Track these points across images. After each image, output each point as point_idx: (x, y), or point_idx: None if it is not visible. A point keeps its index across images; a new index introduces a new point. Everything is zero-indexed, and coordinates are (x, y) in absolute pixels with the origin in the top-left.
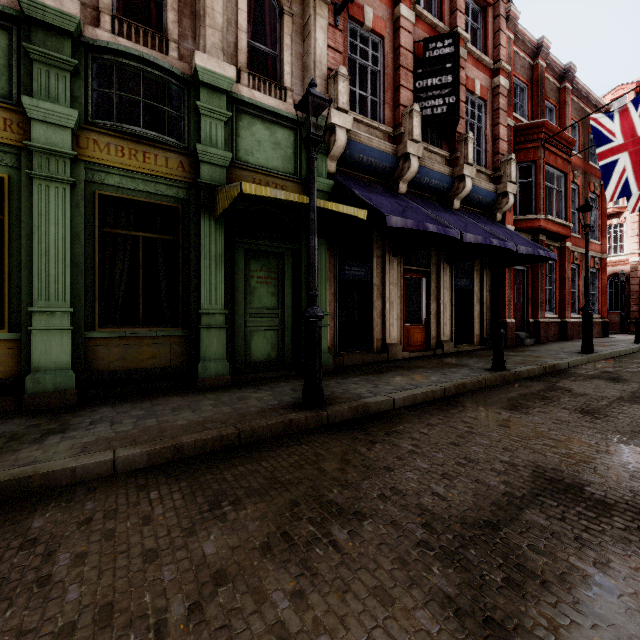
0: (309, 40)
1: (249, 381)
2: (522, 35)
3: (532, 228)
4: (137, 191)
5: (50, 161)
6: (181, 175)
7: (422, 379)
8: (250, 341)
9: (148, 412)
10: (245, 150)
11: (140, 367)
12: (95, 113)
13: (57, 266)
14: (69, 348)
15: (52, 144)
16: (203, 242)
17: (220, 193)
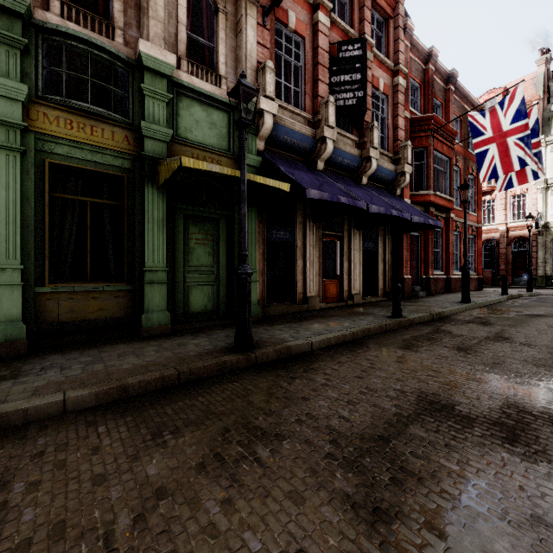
0: (241, 36)
1: (188, 329)
2: (416, 44)
3: (424, 202)
4: (85, 160)
5: (1, 130)
6: (126, 148)
7: (335, 325)
8: (189, 295)
9: (96, 358)
10: (185, 128)
11: (88, 318)
12: (44, 88)
13: (8, 227)
14: (19, 302)
15: (3, 115)
16: (146, 207)
17: (162, 165)
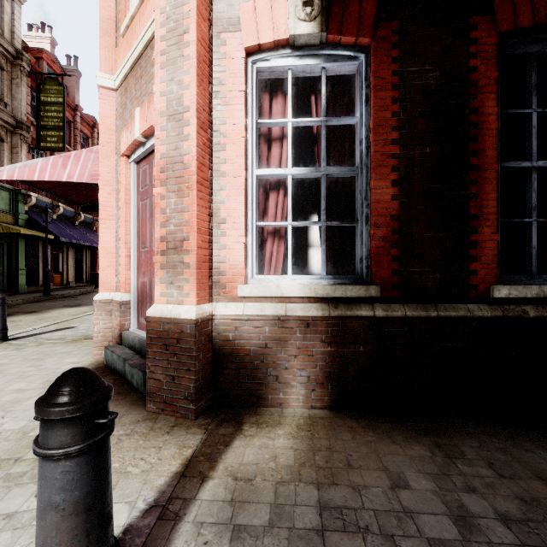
0: (18, 157)
1: None
2: None
3: None
4: None
5: None
6: None
7: (73, 291)
8: None
9: None
10: None
11: None
12: None
13: None
14: None
15: None
16: None
17: None
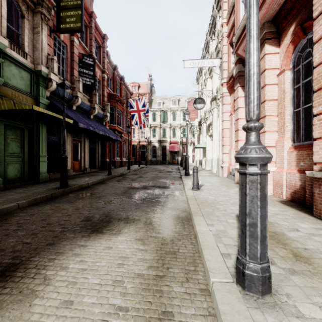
0: (38, 37)
1: (12, 187)
2: (111, 61)
3: (114, 129)
4: None
5: None
6: None
7: (90, 179)
8: (7, 169)
9: None
10: (6, 77)
11: None
12: None
13: None
14: None
15: None
16: None
17: (6, 100)
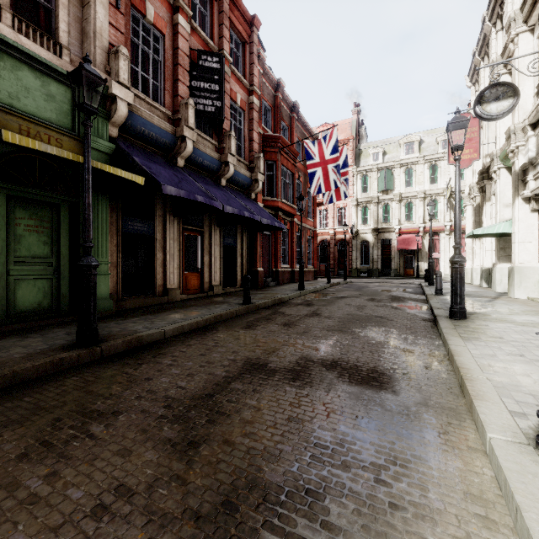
0: (89, 9)
1: (13, 331)
2: (268, 72)
3: (274, 206)
4: None
5: None
6: None
7: (192, 314)
8: (15, 290)
9: None
10: (8, 92)
11: None
12: None
13: None
14: None
15: None
16: None
17: None
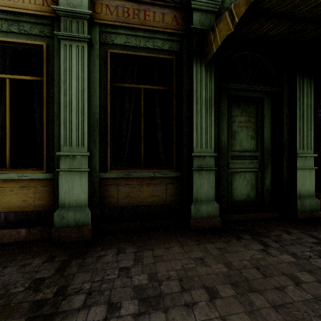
0: None
1: (237, 223)
2: None
3: None
4: (139, 48)
5: (72, 24)
6: (175, 28)
7: None
8: (231, 182)
9: (151, 281)
10: (229, 0)
11: (141, 204)
12: None
13: (77, 115)
14: (86, 187)
15: (73, 8)
16: (194, 87)
17: (218, 25)
